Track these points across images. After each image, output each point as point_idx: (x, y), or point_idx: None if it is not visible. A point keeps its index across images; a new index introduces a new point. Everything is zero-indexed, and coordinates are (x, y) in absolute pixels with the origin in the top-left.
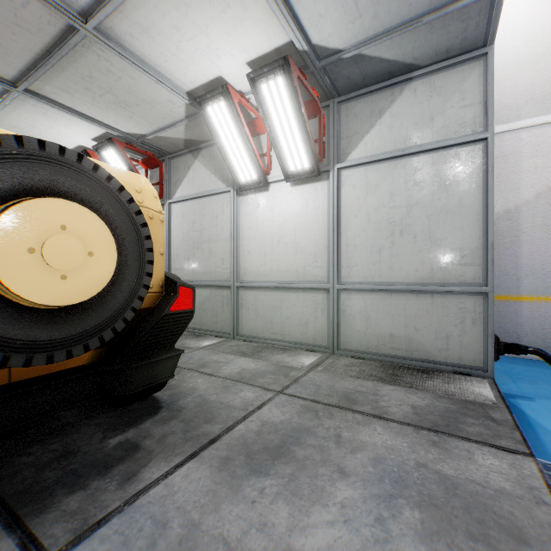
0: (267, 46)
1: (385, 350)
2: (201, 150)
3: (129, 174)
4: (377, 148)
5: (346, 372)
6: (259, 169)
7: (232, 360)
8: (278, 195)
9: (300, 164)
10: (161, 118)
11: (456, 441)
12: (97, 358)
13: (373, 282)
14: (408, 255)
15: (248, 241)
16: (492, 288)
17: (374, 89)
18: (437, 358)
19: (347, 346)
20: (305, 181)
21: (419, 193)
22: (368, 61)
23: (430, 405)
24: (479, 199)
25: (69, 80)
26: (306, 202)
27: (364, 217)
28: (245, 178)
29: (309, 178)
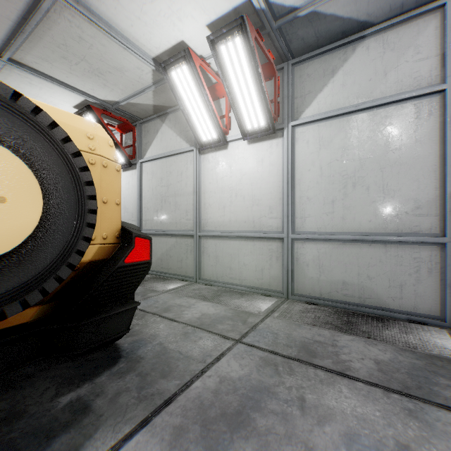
0: (226, 6)
1: (338, 297)
2: (168, 114)
3: (80, 119)
4: (330, 105)
5: (302, 319)
6: (219, 128)
7: (194, 304)
8: (236, 152)
9: (256, 123)
10: (131, 85)
11: (435, 410)
12: (46, 313)
13: (326, 232)
14: (361, 206)
15: (209, 195)
16: (449, 239)
17: (327, 49)
18: (391, 306)
19: (301, 292)
20: (261, 139)
21: (372, 146)
22: (323, 20)
23: (394, 360)
24: (435, 150)
25: (46, 49)
26: (262, 158)
27: (317, 171)
28: (206, 138)
29: (265, 136)
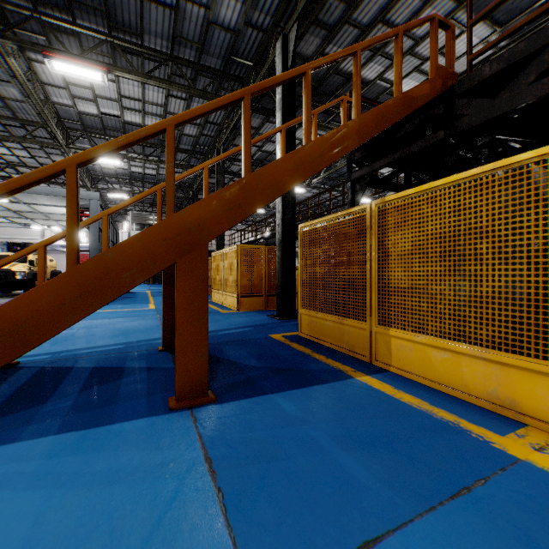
0: None
1: None
2: None
3: None
4: None
5: None
6: None
7: None
8: None
9: None
10: None
11: None
12: None
13: None
14: None
15: None
16: None
17: None
18: None
19: None
20: None
21: None
22: None
23: None
24: None
25: None
26: None
27: None
28: None
29: None
